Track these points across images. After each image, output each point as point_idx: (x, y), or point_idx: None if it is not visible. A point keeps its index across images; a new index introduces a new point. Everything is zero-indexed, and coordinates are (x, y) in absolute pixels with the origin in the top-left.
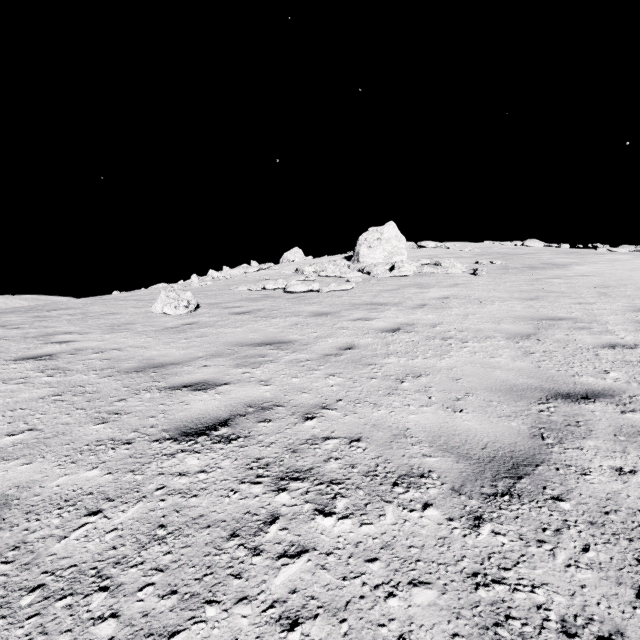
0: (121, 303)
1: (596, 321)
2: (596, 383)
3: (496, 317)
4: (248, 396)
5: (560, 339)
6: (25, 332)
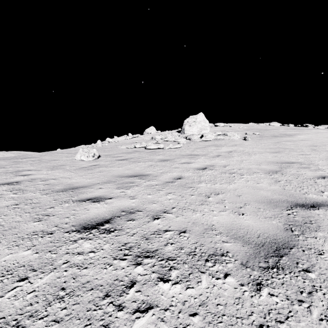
0: (59, 155)
1: (312, 164)
2: (317, 198)
3: (258, 162)
4: (122, 205)
5: (294, 173)
6: (6, 170)
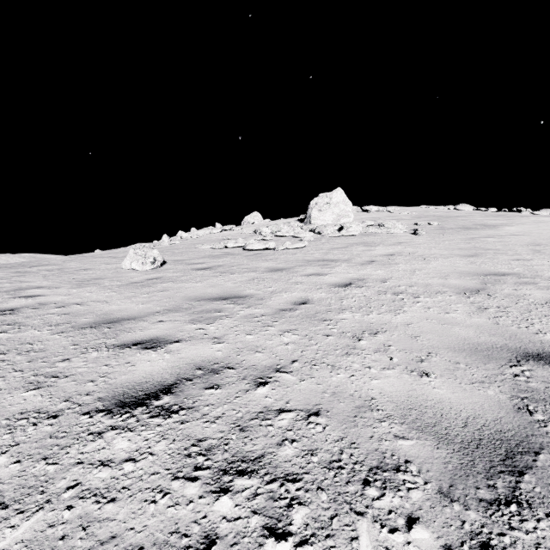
0: (96, 260)
1: (539, 276)
2: None
3: (442, 272)
4: (198, 356)
5: (510, 294)
6: (0, 286)
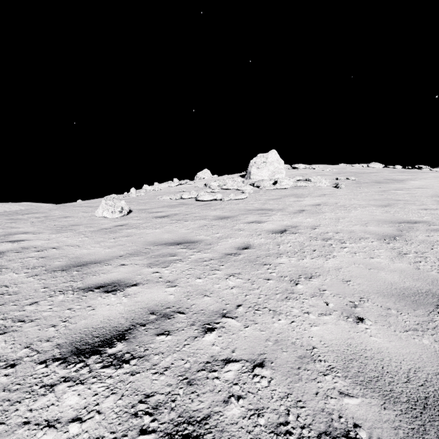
0: (76, 209)
1: None
2: None
3: (362, 220)
4: (153, 299)
5: (424, 240)
6: None
